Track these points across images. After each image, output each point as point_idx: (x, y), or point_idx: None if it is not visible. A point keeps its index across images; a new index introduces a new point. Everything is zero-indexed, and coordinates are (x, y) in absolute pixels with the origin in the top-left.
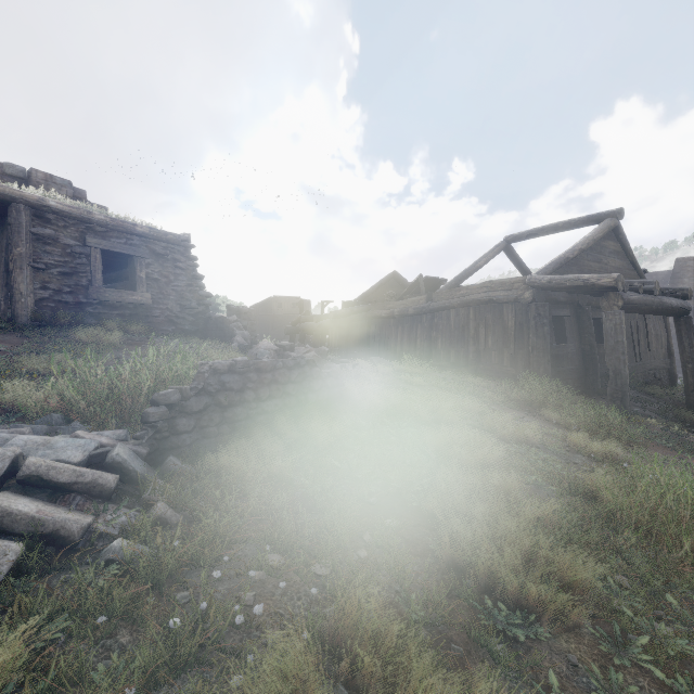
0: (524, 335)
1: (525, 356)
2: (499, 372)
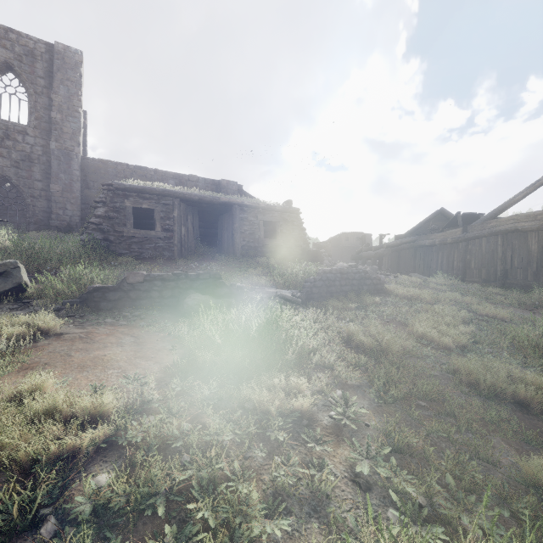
0: None
1: None
2: (523, 285)
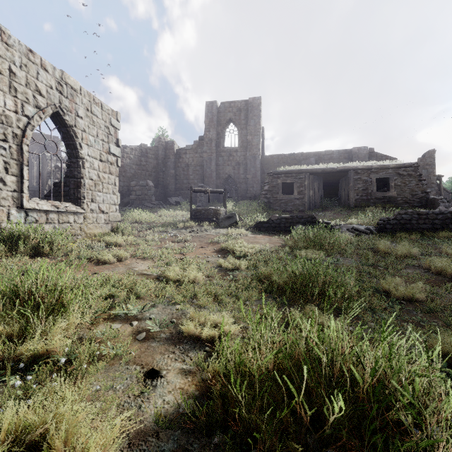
0: None
1: None
2: None
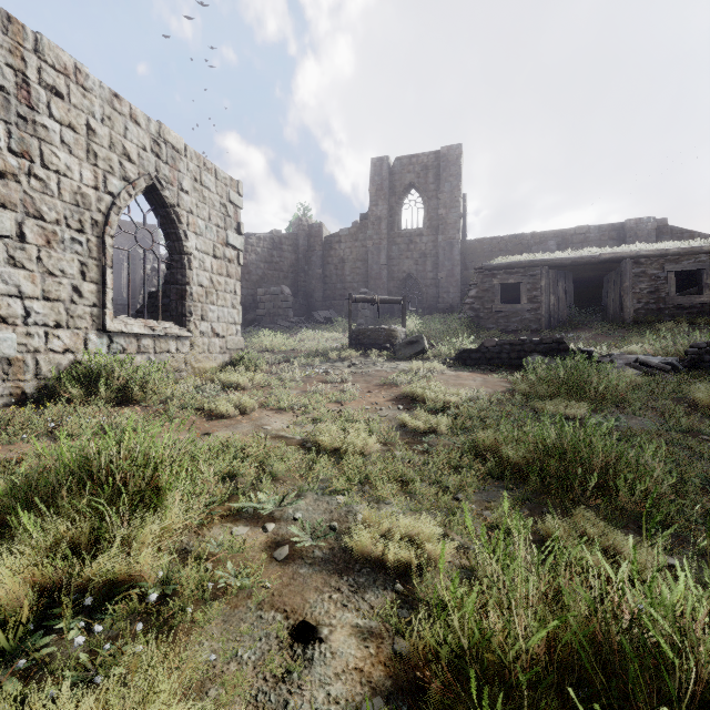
0: None
1: None
2: None
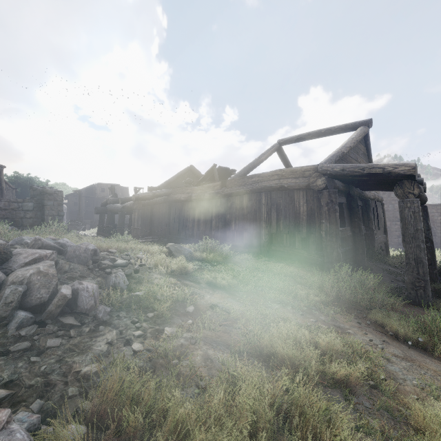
0: (315, 220)
1: (317, 240)
2: (291, 254)
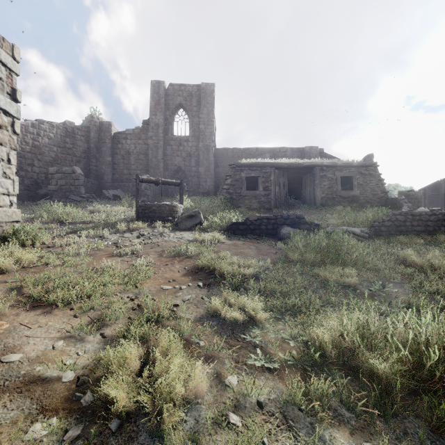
0: None
1: None
2: None
